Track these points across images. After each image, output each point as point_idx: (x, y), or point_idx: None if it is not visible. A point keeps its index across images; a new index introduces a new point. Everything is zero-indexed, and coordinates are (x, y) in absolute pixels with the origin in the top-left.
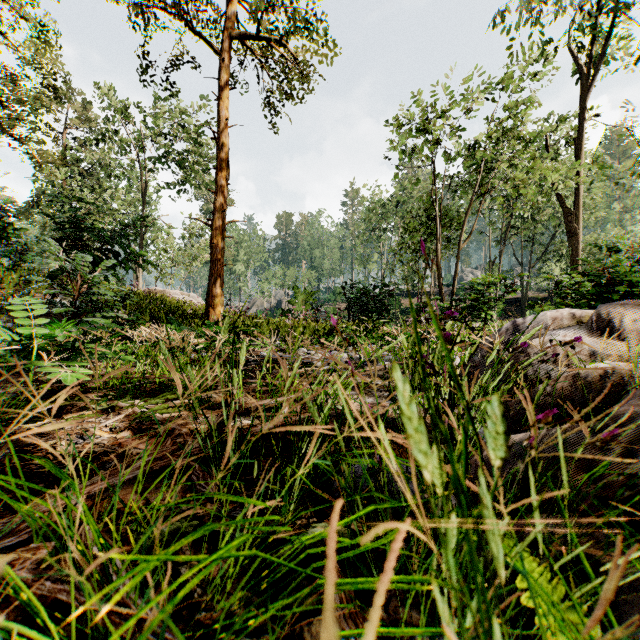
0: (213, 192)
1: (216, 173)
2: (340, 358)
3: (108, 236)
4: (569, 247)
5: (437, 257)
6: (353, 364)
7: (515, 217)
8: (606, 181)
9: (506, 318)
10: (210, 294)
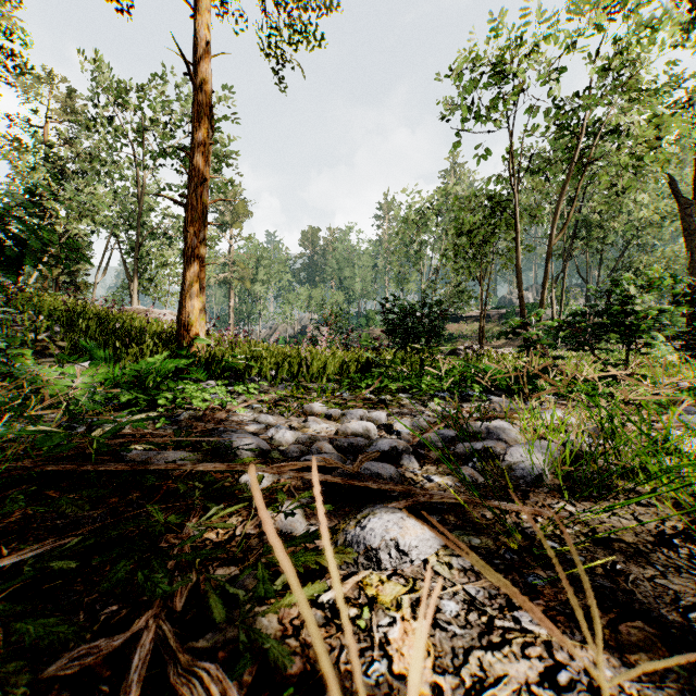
0: (188, 154)
1: (193, 125)
2: (403, 445)
3: (0, 209)
4: (686, 250)
5: (517, 258)
6: (439, 465)
7: (580, 227)
8: (689, 183)
9: (569, 346)
10: (182, 308)
